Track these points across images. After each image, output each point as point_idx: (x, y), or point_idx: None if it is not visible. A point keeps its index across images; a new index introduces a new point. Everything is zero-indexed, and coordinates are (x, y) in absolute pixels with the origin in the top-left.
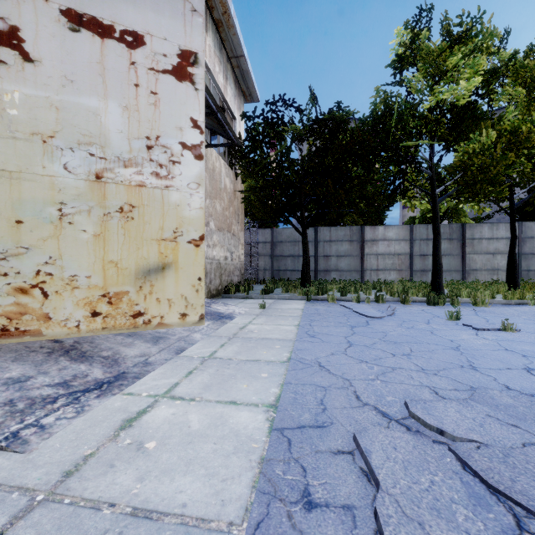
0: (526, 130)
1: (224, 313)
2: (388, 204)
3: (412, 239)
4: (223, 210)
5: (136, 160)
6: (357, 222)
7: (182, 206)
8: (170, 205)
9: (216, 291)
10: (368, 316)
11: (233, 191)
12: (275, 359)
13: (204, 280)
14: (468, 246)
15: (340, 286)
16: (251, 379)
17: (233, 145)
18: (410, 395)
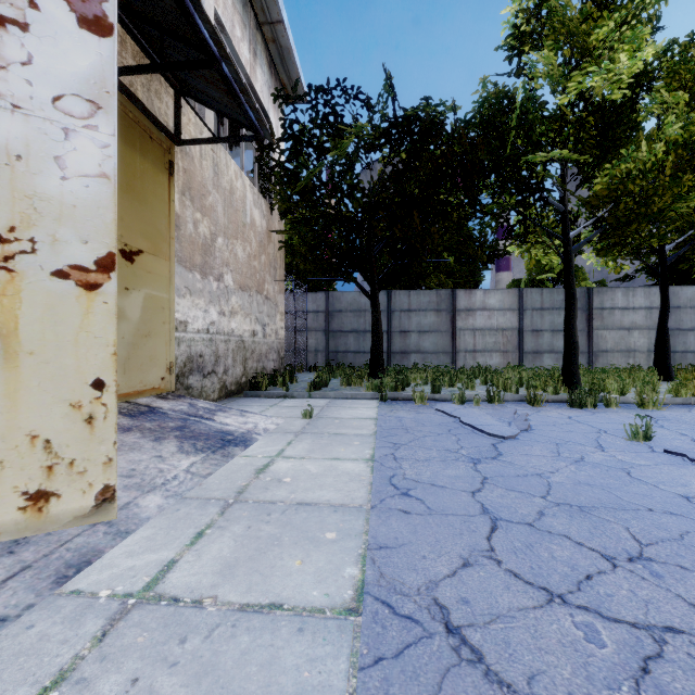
0: None
1: (235, 433)
2: (486, 260)
3: (522, 308)
4: (249, 258)
5: None
6: (445, 285)
7: (34, 160)
8: None
9: (236, 385)
10: (493, 434)
11: (267, 232)
12: (322, 595)
13: (114, 387)
14: (596, 318)
15: (426, 375)
16: None
17: (258, 138)
18: None
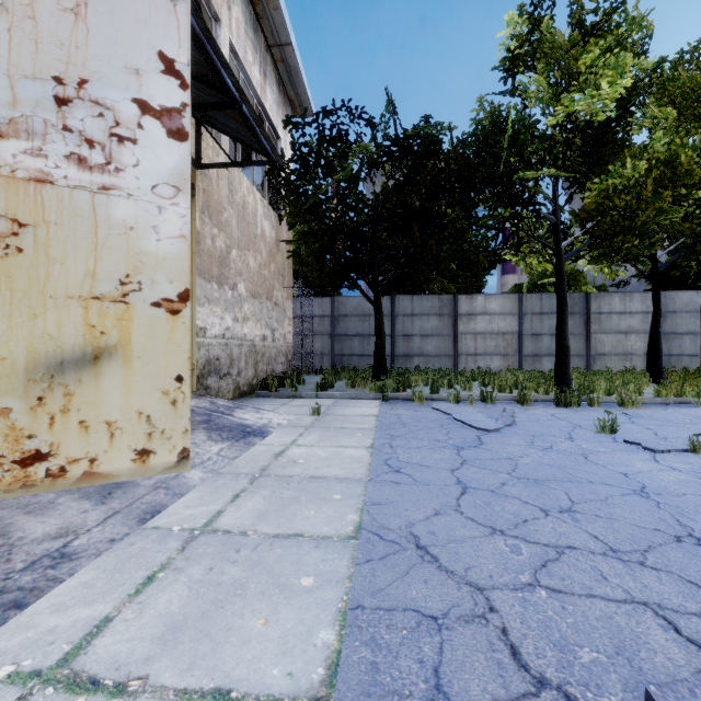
0: (687, 160)
1: (253, 426)
2: (488, 266)
3: (521, 313)
4: (260, 267)
5: (29, 125)
6: (447, 290)
7: (140, 229)
8: (113, 226)
9: (248, 386)
10: (478, 428)
11: (276, 241)
12: (331, 529)
13: (189, 381)
14: (594, 322)
15: (427, 377)
16: (277, 596)
17: (271, 163)
18: (625, 641)
